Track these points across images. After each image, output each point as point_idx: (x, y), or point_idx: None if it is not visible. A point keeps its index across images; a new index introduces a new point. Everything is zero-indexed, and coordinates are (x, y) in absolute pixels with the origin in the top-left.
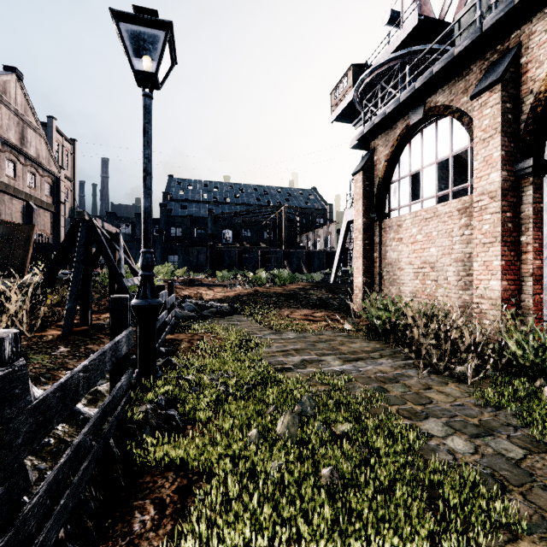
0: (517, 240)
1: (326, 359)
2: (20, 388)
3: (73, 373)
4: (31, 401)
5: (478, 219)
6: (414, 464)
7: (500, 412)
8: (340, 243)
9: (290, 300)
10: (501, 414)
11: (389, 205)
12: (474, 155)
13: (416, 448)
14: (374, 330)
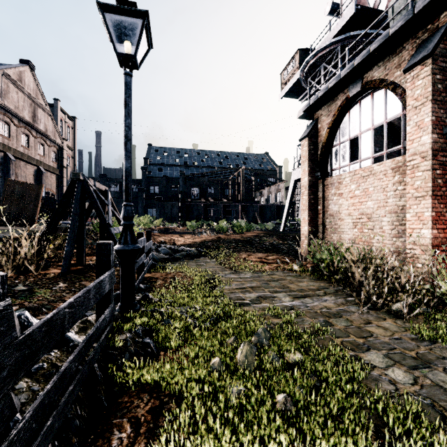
0: (446, 194)
1: (277, 296)
2: (6, 326)
3: (59, 310)
4: (16, 336)
5: (410, 176)
6: (359, 392)
7: (435, 346)
8: (288, 198)
9: (247, 245)
10: (436, 347)
11: (331, 165)
12: (407, 121)
13: (361, 378)
14: (319, 271)
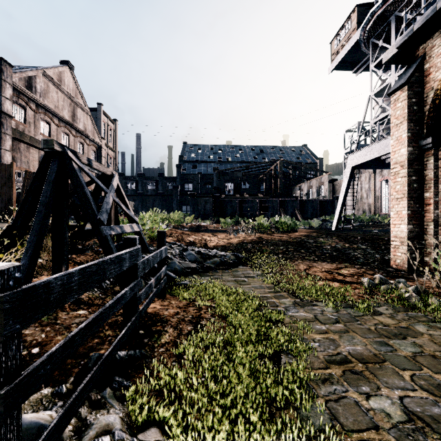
0: None
1: None
2: None
3: None
4: None
5: None
6: None
7: None
8: (343, 189)
9: (300, 249)
10: None
11: None
12: None
13: None
14: None
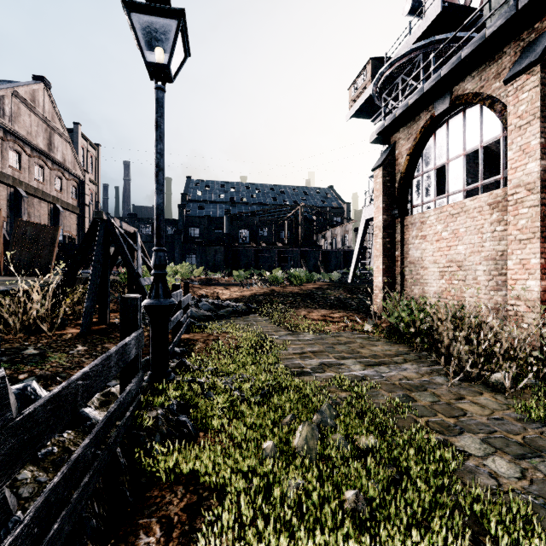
0: None
1: (345, 363)
2: None
3: (70, 382)
4: (12, 418)
5: (513, 213)
6: (451, 488)
7: None
8: (358, 241)
9: (307, 300)
10: None
11: (411, 201)
12: (509, 145)
13: (452, 469)
14: (396, 332)
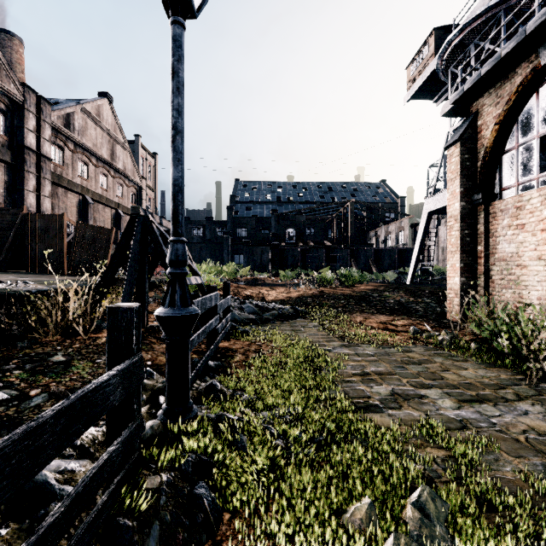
0: None
1: (427, 394)
2: None
3: None
4: None
5: None
6: None
7: None
8: (419, 237)
9: (361, 303)
10: None
11: (500, 182)
12: None
13: None
14: (489, 350)
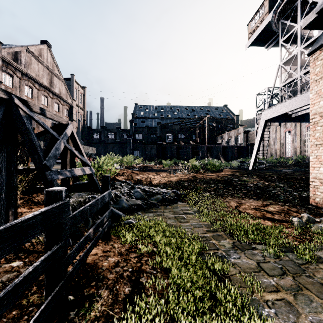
0: None
1: None
2: None
3: None
4: None
5: None
6: None
7: None
8: (258, 137)
9: (228, 187)
10: None
11: None
12: None
13: None
14: None
